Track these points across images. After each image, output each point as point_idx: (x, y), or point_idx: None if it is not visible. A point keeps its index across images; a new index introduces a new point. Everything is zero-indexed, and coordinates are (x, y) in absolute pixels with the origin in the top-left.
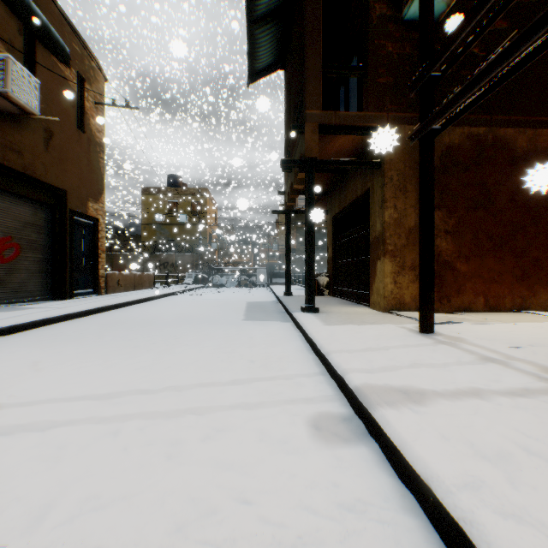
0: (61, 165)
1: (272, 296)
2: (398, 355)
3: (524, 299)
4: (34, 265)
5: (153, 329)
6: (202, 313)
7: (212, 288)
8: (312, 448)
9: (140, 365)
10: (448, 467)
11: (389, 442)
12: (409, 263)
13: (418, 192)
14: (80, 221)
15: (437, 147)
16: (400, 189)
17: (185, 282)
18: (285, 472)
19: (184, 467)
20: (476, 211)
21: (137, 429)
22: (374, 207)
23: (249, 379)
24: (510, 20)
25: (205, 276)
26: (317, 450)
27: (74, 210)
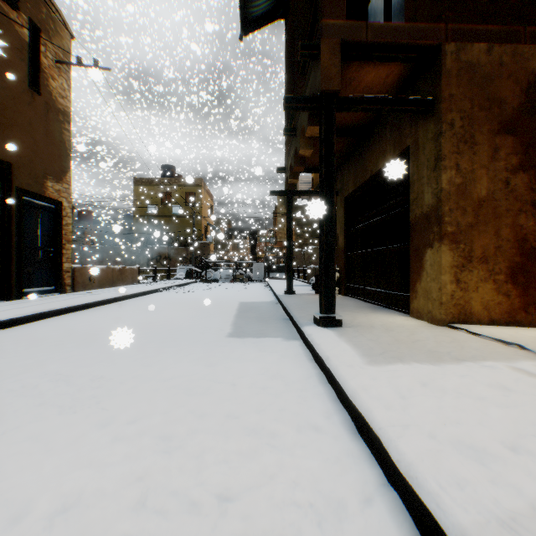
0: (2, 130)
1: (270, 294)
2: None
3: None
4: None
5: (79, 357)
6: (175, 322)
7: (205, 284)
8: None
9: None
10: None
11: None
12: (478, 252)
13: (491, 144)
14: (35, 203)
15: (520, 77)
16: (464, 140)
17: (176, 276)
18: None
19: None
20: None
21: None
22: (419, 171)
23: None
24: None
25: (198, 270)
26: None
27: (24, 188)
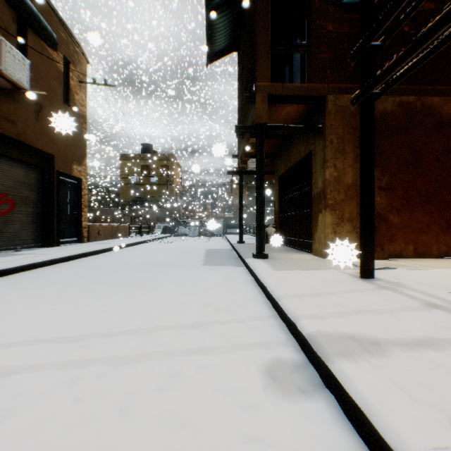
0: (49, 133)
1: (227, 244)
2: (345, 300)
3: (449, 247)
4: (26, 218)
5: (124, 273)
6: (167, 259)
7: (177, 237)
8: (268, 400)
9: (108, 307)
10: (427, 443)
11: (349, 399)
12: (347, 215)
13: (355, 153)
14: (66, 181)
15: None
16: (339, 151)
17: (155, 232)
18: (241, 431)
19: (136, 424)
20: (406, 169)
21: (94, 376)
22: (316, 167)
23: (206, 322)
24: (437, 1)
25: (172, 227)
26: (273, 404)
27: (61, 171)
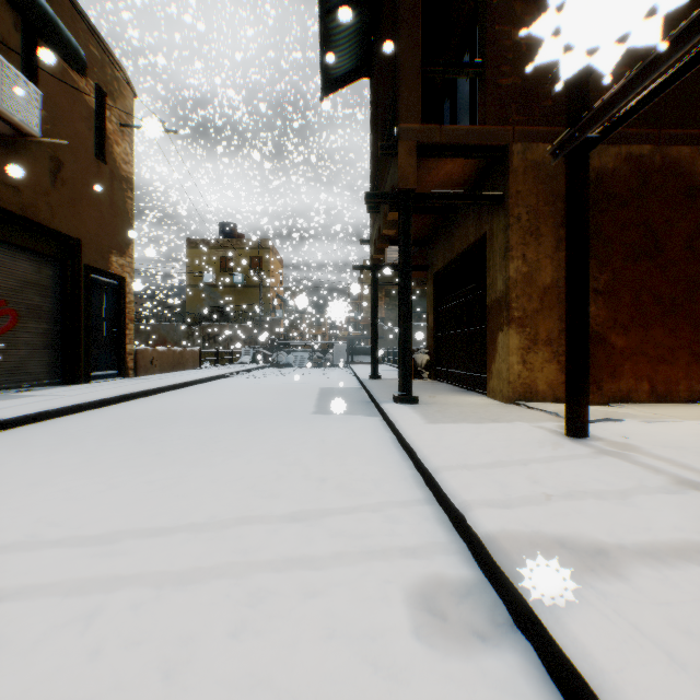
0: (73, 206)
1: (354, 380)
2: (545, 475)
3: None
4: (37, 339)
5: (189, 426)
6: (258, 404)
7: (276, 369)
8: (420, 654)
9: (159, 484)
10: None
11: (560, 655)
12: (544, 335)
13: (556, 236)
14: (101, 280)
15: None
16: (530, 233)
17: (241, 360)
18: None
19: (191, 699)
20: (638, 262)
21: (127, 608)
22: (494, 258)
23: (317, 511)
24: None
25: (267, 352)
26: (428, 660)
27: (92, 265)
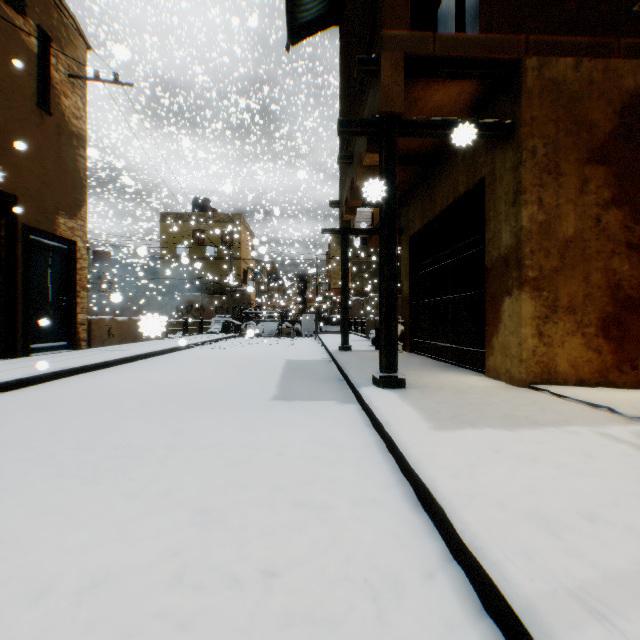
0: (7, 158)
1: (322, 351)
2: None
3: None
4: None
5: (100, 423)
6: (211, 383)
7: (244, 339)
8: None
9: None
10: None
11: None
12: (564, 300)
13: (579, 175)
14: (45, 243)
15: (614, 97)
16: (548, 171)
17: (210, 330)
18: None
19: None
20: None
21: None
22: (496, 207)
23: None
24: None
25: (237, 322)
26: None
27: (32, 226)
